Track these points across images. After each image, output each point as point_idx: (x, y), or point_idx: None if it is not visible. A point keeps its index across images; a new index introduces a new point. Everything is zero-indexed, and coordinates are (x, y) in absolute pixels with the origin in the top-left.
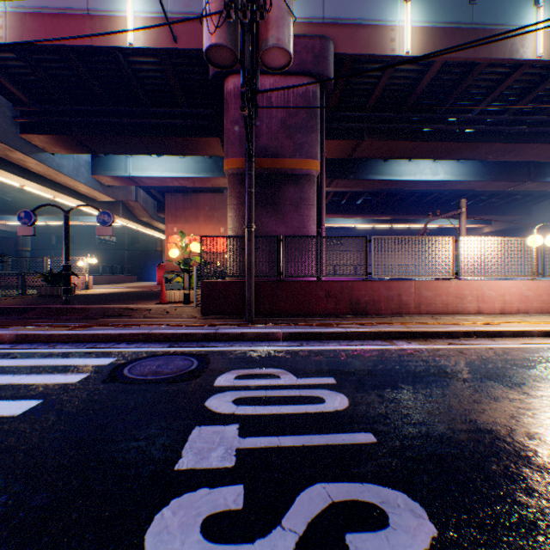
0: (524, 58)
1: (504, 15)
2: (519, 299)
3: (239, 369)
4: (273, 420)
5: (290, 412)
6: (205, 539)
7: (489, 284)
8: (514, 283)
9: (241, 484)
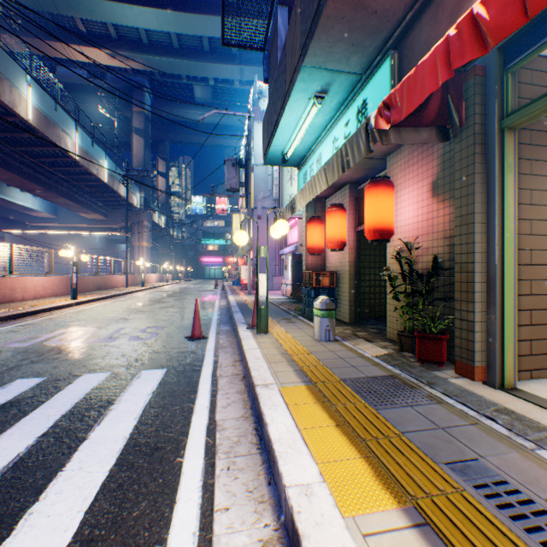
0: (23, 116)
1: (12, 74)
2: (44, 289)
3: (2, 343)
4: (96, 335)
5: (92, 334)
6: (147, 337)
7: (30, 279)
8: (42, 278)
9: (130, 336)
